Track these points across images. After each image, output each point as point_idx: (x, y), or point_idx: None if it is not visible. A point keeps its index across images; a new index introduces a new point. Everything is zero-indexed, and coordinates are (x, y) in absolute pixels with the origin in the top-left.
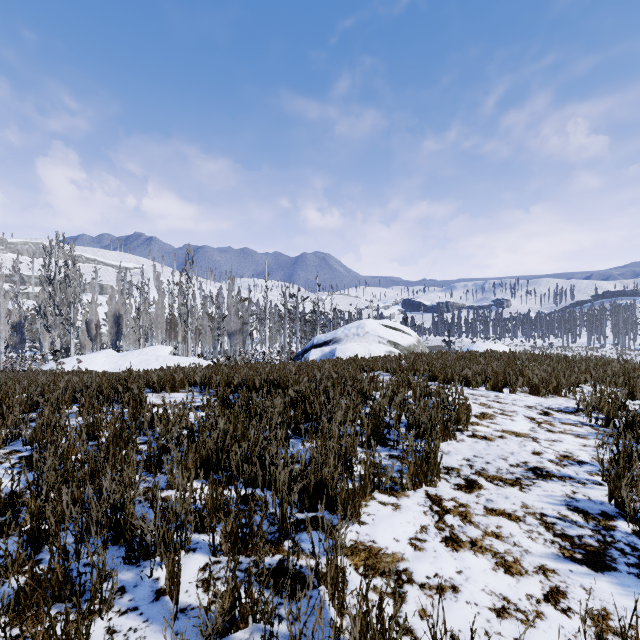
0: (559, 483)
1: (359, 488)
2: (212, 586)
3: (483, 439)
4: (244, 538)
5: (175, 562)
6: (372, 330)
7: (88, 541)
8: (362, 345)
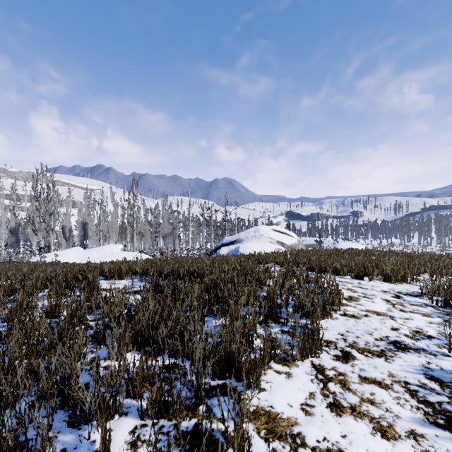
0: (415, 354)
1: (259, 360)
2: (139, 448)
3: (352, 317)
4: (166, 405)
5: (107, 431)
6: (265, 233)
7: (40, 407)
8: (258, 244)
